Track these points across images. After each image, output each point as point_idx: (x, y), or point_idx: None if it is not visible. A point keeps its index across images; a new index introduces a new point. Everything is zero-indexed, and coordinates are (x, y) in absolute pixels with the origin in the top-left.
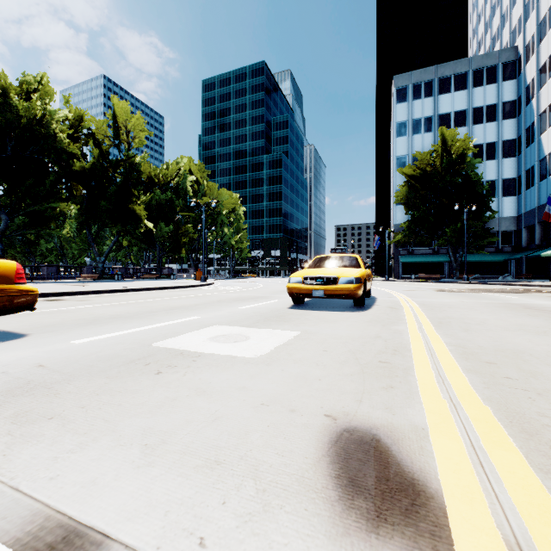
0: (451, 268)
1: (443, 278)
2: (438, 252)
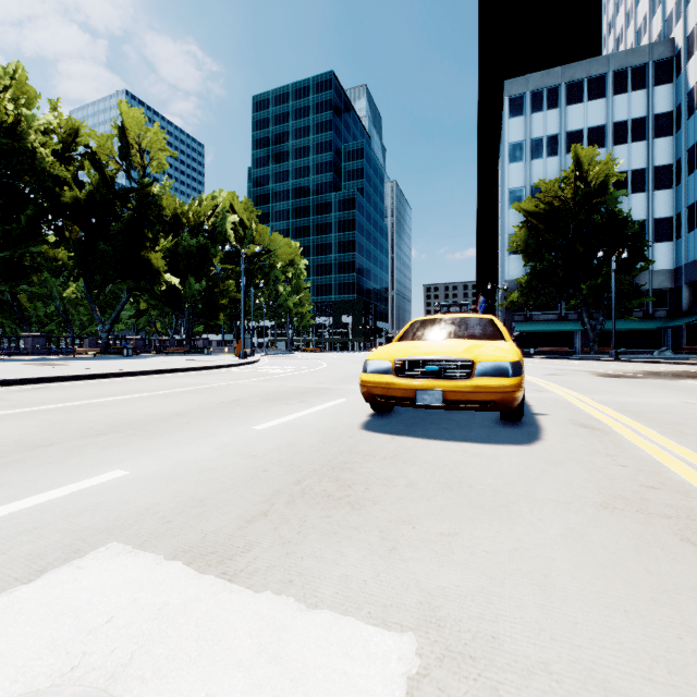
0: (584, 339)
1: (573, 353)
2: (566, 318)
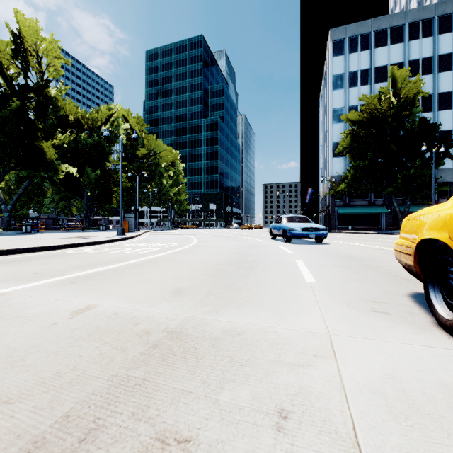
0: (387, 219)
1: (379, 229)
2: (374, 204)
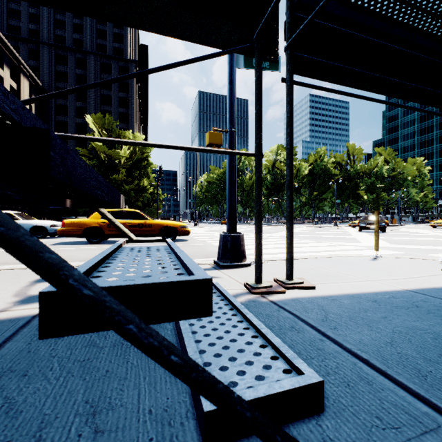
0: None
1: None
2: None
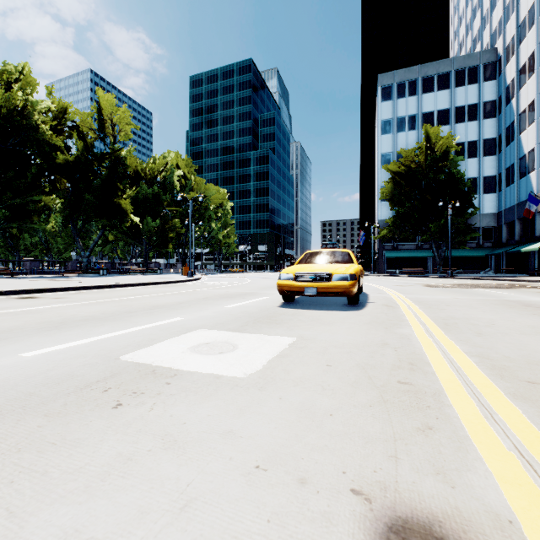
0: (434, 263)
1: (427, 273)
2: (422, 247)
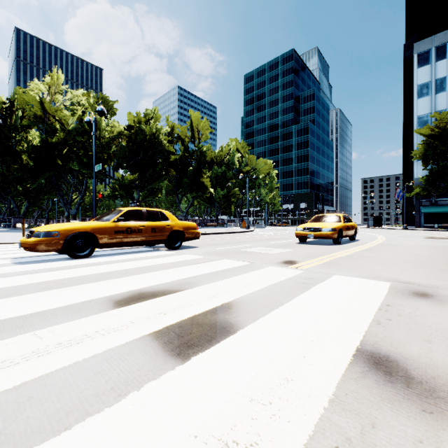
0: None
1: None
2: None
